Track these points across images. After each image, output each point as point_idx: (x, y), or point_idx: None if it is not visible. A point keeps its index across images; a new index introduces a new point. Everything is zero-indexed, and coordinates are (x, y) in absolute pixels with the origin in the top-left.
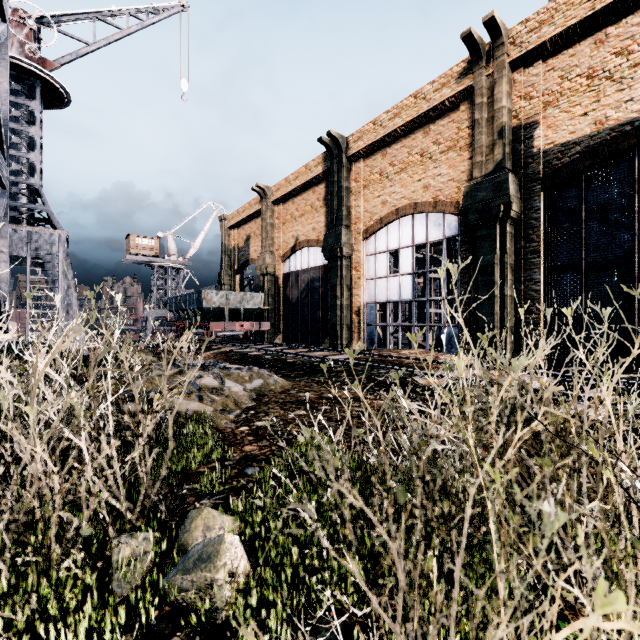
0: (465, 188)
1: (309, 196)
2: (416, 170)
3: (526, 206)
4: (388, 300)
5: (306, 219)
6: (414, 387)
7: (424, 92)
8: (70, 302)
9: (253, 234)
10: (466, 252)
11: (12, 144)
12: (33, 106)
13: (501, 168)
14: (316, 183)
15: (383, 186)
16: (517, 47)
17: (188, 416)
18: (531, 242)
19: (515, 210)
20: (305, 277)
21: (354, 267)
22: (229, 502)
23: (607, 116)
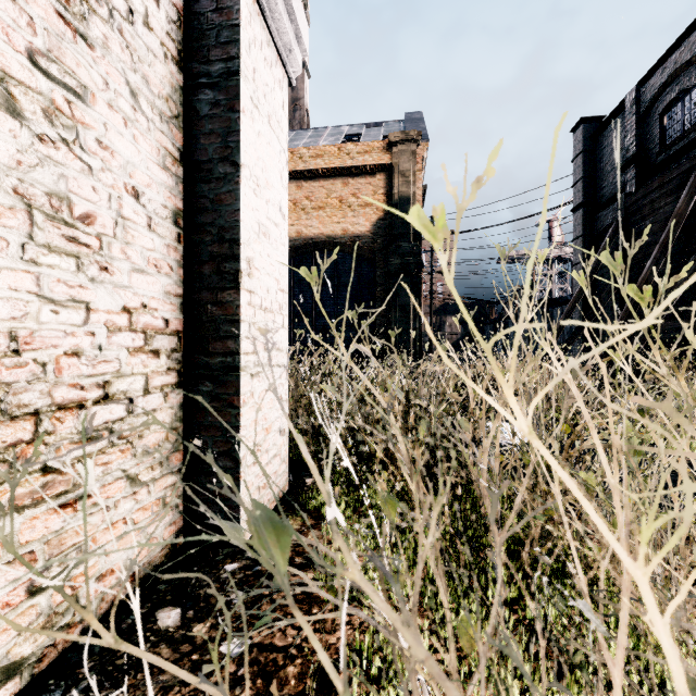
0: None
1: None
2: None
3: None
4: None
5: None
6: None
7: None
8: None
9: None
10: None
11: None
12: None
13: None
14: None
15: None
16: None
17: None
18: None
19: None
20: None
21: None
22: None
23: (302, 231)
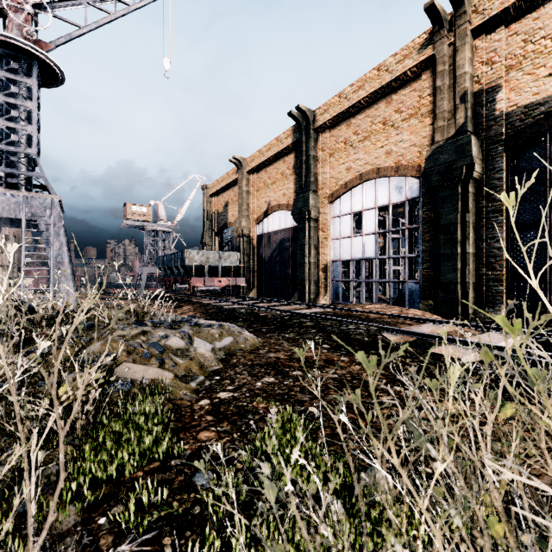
0: (427, 152)
1: (280, 165)
2: (379, 137)
3: (488, 167)
4: (352, 258)
5: (277, 186)
6: (387, 346)
7: (387, 64)
8: (62, 260)
9: (231, 201)
10: (427, 212)
11: (12, 118)
12: (30, 83)
13: (463, 131)
14: (286, 153)
15: (347, 154)
16: (479, 14)
17: (144, 385)
18: (493, 201)
19: (477, 171)
20: (276, 238)
21: (321, 228)
22: (159, 551)
23: None
